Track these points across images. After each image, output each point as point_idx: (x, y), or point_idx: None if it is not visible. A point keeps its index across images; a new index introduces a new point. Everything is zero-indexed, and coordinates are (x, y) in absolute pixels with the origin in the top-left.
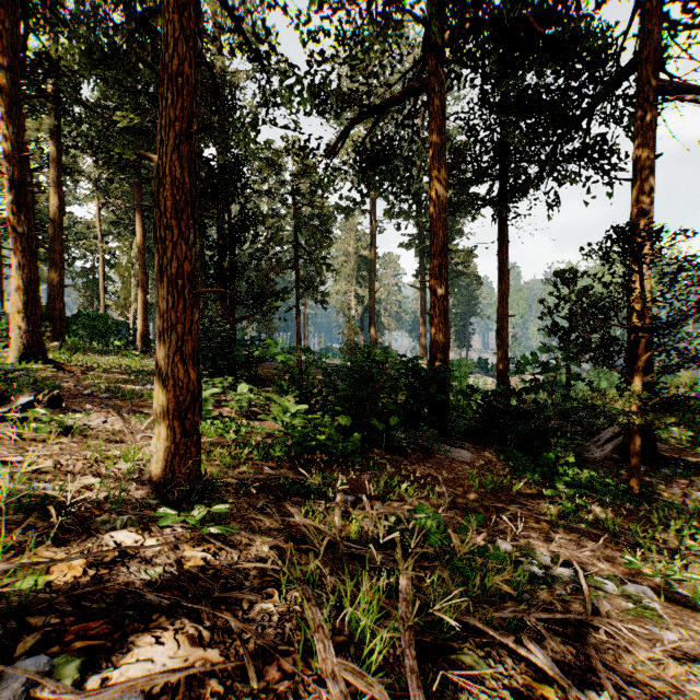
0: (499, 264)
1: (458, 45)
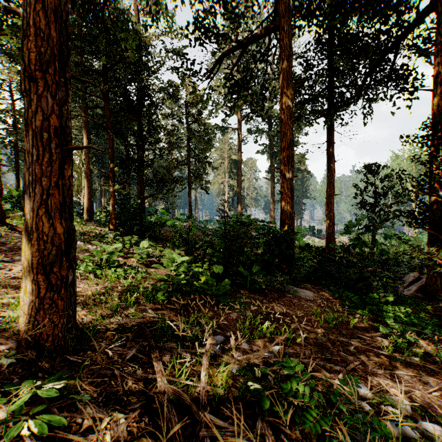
0: (327, 158)
1: (300, 3)
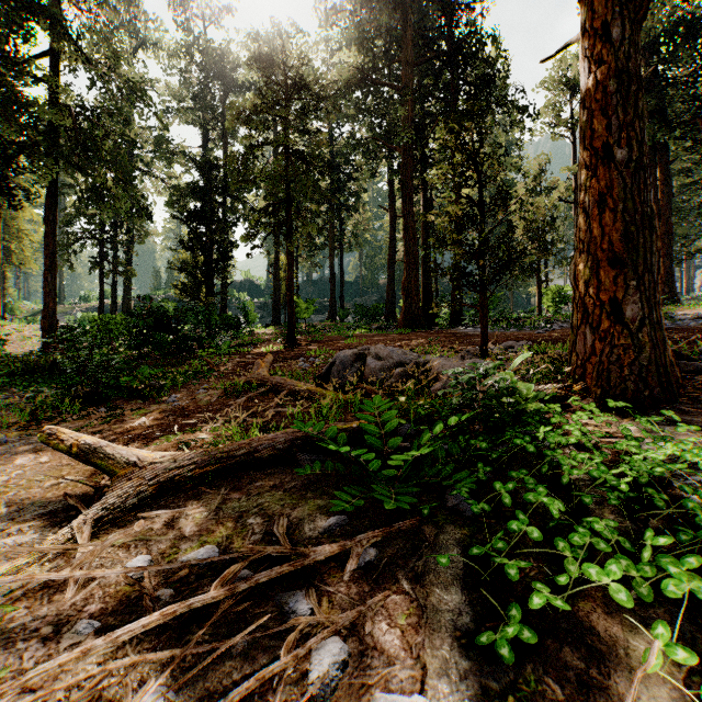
0: None
1: None
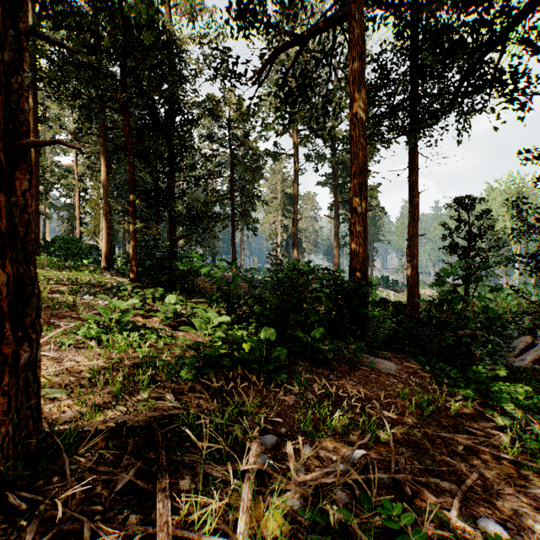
0: (409, 188)
1: None
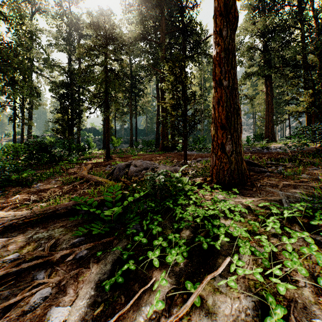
0: None
1: None
